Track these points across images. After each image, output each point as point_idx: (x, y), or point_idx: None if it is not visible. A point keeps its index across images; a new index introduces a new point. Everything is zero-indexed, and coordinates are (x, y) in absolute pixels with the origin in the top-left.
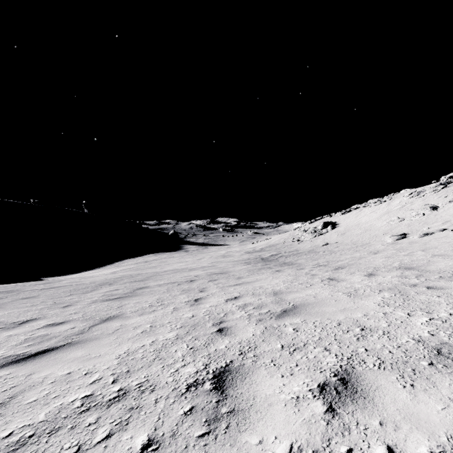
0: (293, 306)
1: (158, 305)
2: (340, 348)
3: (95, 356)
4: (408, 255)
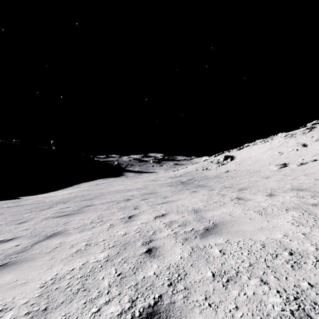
0: (213, 224)
1: (97, 221)
2: (279, 280)
3: (21, 283)
4: (295, 179)
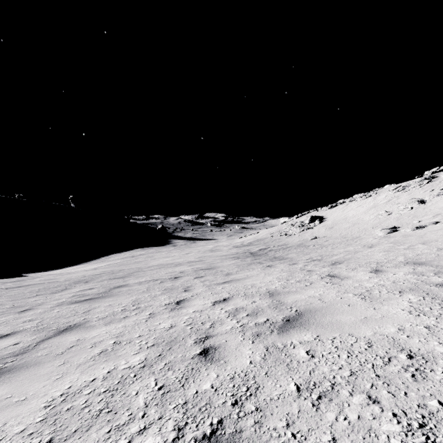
0: (297, 312)
1: (132, 309)
2: (395, 398)
3: (16, 400)
4: (410, 249)
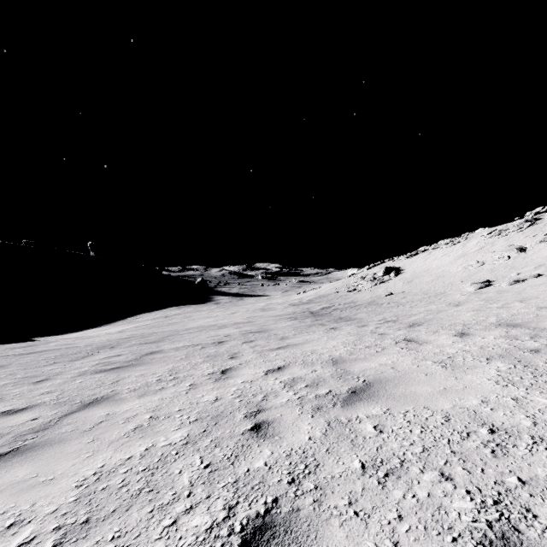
0: (364, 383)
1: (169, 379)
2: (470, 474)
3: (44, 480)
4: (504, 308)
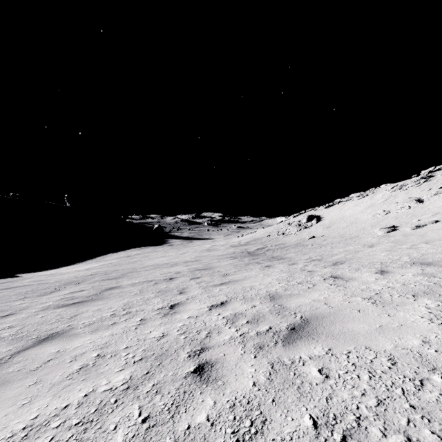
0: (302, 319)
1: (122, 314)
2: None
3: None
4: (413, 248)
